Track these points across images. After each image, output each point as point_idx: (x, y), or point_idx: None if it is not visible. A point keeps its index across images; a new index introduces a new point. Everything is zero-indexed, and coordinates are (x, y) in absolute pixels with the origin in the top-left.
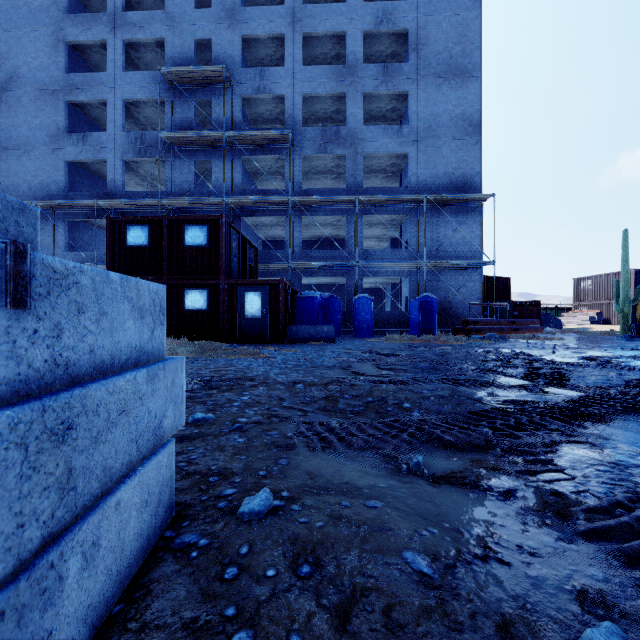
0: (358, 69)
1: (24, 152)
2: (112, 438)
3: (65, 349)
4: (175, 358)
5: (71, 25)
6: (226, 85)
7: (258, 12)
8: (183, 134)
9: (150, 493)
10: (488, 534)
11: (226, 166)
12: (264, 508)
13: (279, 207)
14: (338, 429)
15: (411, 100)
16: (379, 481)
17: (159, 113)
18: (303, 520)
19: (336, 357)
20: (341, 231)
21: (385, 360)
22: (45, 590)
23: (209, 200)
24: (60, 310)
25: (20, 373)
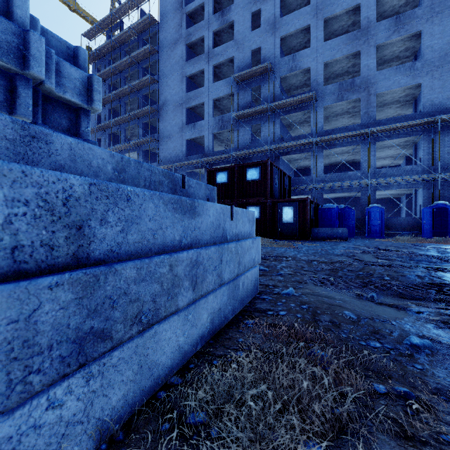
0: (371, 29)
1: (169, 139)
2: (245, 257)
3: (237, 230)
4: (258, 237)
5: (188, 66)
6: (270, 73)
7: (291, 17)
8: (244, 111)
9: (253, 279)
10: (393, 319)
11: (270, 125)
12: (291, 293)
13: (306, 146)
14: (332, 281)
15: (424, 37)
16: (346, 298)
17: (231, 102)
18: (305, 298)
19: (344, 249)
20: (357, 156)
21: (384, 253)
22: (237, 285)
23: (259, 149)
24: (236, 220)
25: (232, 235)
